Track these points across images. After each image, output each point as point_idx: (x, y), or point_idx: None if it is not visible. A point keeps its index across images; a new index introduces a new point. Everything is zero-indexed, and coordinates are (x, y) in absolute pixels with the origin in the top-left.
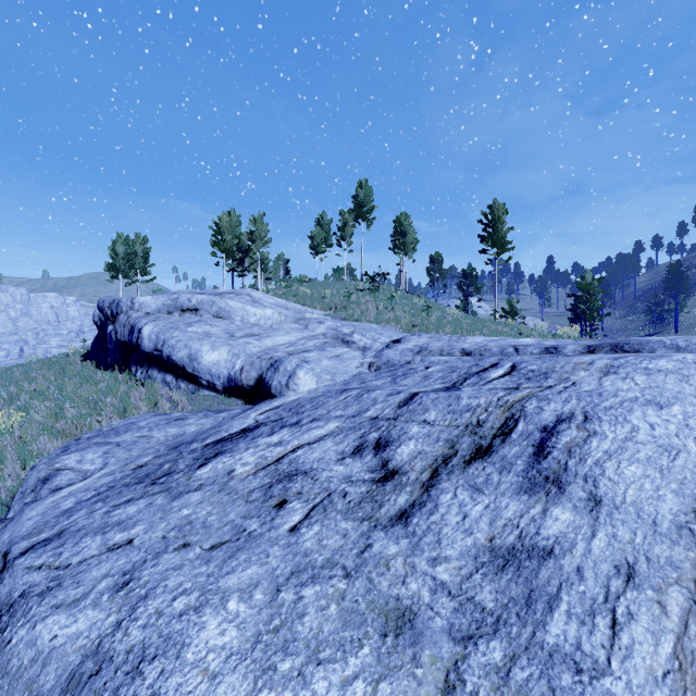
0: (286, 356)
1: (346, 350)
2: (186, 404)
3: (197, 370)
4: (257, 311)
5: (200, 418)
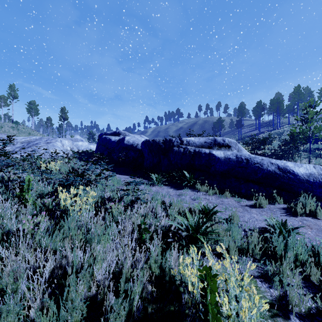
0: None
1: None
2: None
3: None
4: None
5: None
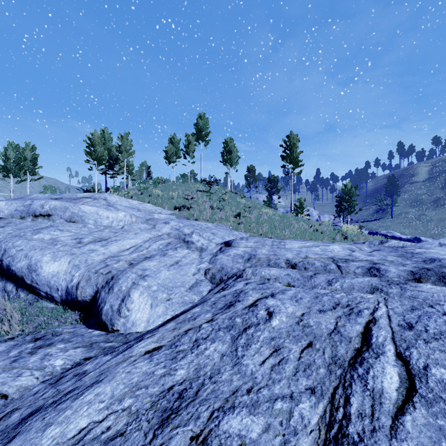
0: (126, 267)
1: (185, 253)
2: (15, 323)
3: (35, 281)
4: (109, 215)
5: (2, 369)
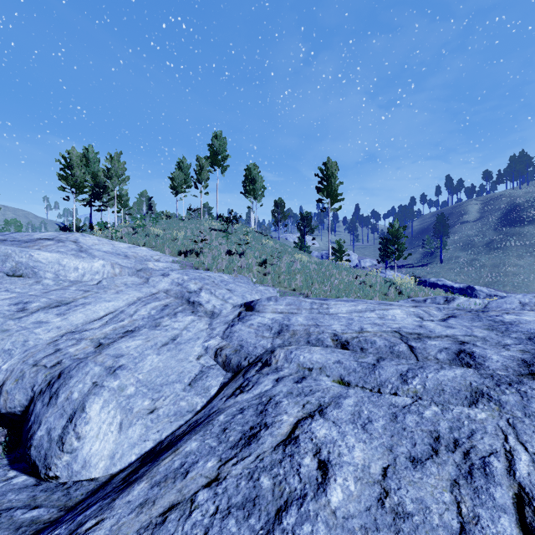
0: (89, 352)
1: (188, 321)
2: None
3: None
4: (79, 264)
5: None
